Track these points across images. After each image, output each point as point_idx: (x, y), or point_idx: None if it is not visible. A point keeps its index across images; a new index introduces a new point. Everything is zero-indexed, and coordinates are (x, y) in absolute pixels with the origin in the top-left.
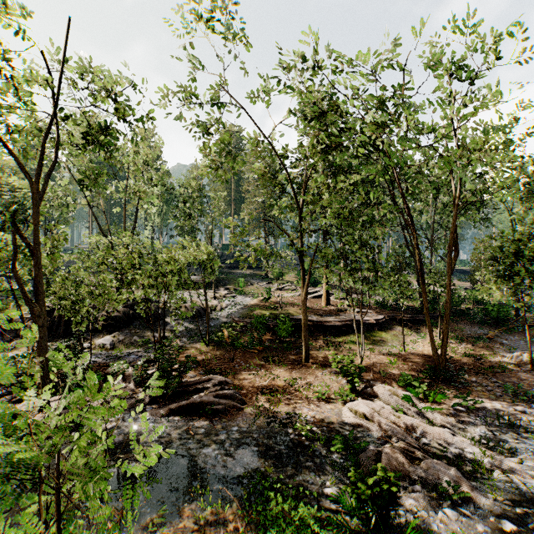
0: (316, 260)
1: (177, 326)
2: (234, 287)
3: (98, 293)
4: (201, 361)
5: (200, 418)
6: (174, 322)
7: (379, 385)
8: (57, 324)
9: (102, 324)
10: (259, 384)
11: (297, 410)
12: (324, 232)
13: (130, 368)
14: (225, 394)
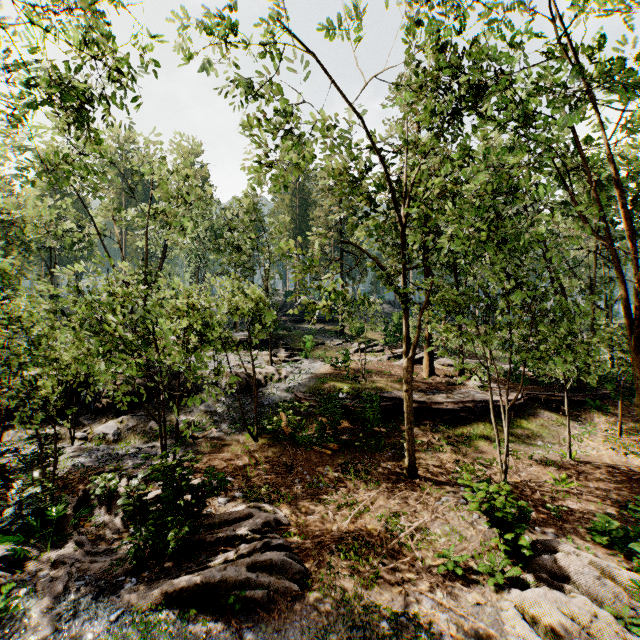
0: (428, 309)
1: (215, 405)
2: (298, 347)
3: (68, 363)
4: (242, 469)
5: (219, 618)
6: (212, 399)
7: (565, 549)
8: (44, 401)
9: (106, 403)
10: (333, 525)
11: (409, 604)
12: (425, 270)
13: (124, 484)
14: (270, 560)
